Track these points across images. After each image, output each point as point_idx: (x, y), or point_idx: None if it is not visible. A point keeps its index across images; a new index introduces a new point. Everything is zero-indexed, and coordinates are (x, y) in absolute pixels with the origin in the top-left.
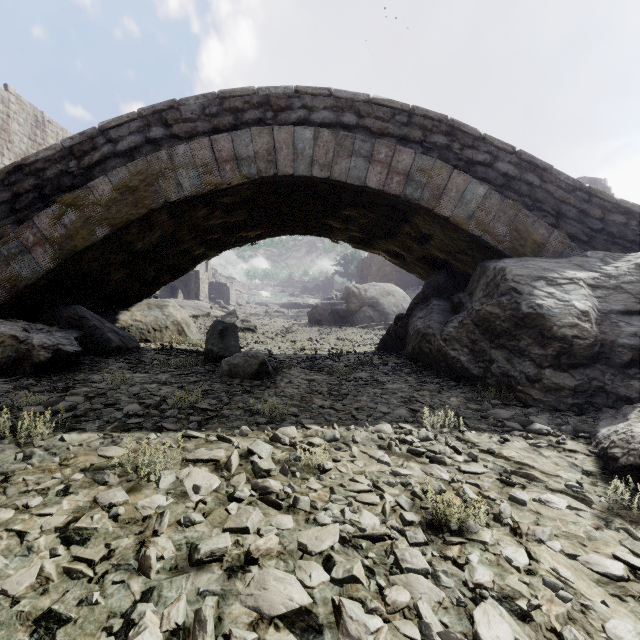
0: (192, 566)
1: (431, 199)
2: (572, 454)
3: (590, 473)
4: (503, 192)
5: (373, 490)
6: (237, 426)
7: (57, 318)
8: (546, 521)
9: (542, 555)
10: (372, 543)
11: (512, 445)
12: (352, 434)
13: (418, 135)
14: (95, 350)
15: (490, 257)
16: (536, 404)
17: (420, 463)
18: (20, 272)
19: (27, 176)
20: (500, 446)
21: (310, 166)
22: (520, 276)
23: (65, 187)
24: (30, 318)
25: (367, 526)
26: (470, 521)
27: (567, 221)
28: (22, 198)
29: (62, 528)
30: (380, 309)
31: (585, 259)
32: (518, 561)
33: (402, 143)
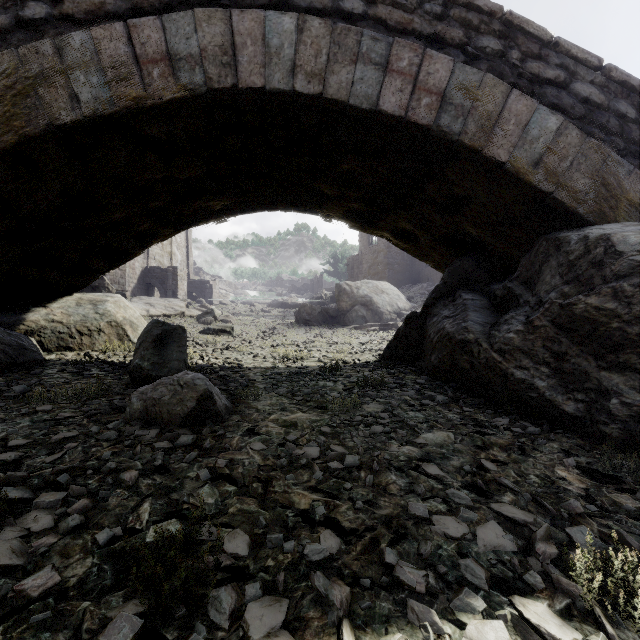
0: None
1: (479, 133)
2: None
3: None
4: (583, 127)
5: None
6: None
7: None
8: None
9: None
10: None
11: None
12: None
13: (458, 35)
14: None
15: (557, 228)
16: None
17: None
18: None
19: None
20: None
21: (291, 74)
22: None
23: None
24: None
25: None
26: None
27: None
28: None
29: None
30: (374, 308)
31: None
32: None
33: (434, 46)
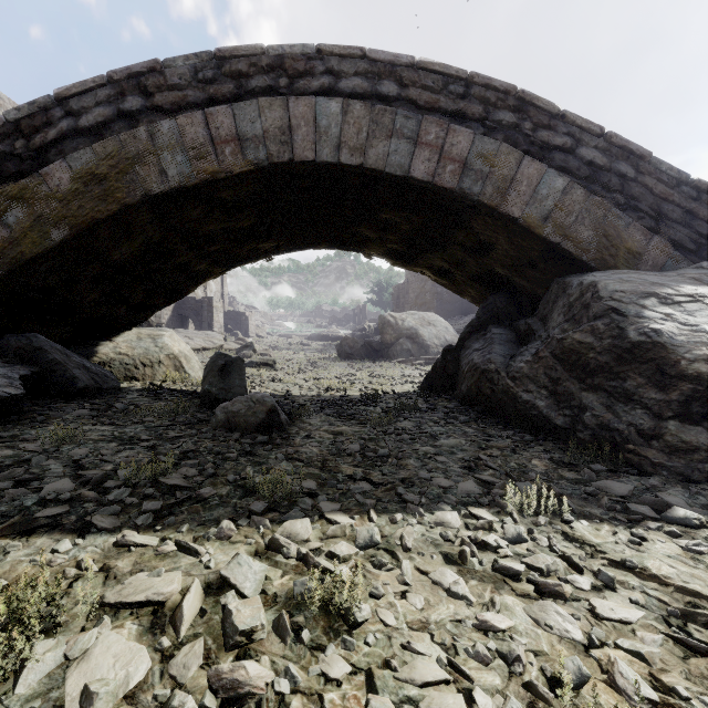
0: None
1: (495, 194)
2: None
3: None
4: (588, 186)
5: (451, 679)
6: (217, 518)
7: (4, 350)
8: None
9: None
10: None
11: (654, 549)
12: (399, 531)
13: (478, 111)
14: (55, 392)
15: (569, 271)
16: (657, 471)
17: (520, 595)
18: None
19: None
20: (637, 552)
21: (337, 149)
22: (621, 292)
23: (9, 174)
24: None
25: None
26: None
27: (670, 224)
28: None
29: None
30: (419, 341)
31: (702, 271)
32: None
33: (457, 121)
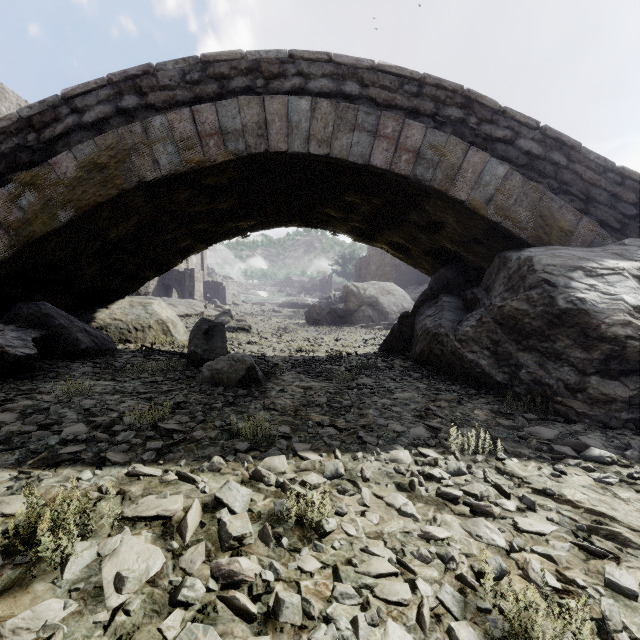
0: None
1: (444, 180)
2: None
3: None
4: (525, 173)
5: (399, 572)
6: (209, 455)
7: (17, 316)
8: None
9: None
10: None
11: (572, 481)
12: (360, 466)
13: (429, 107)
14: (61, 352)
15: (509, 247)
16: (580, 419)
17: (458, 514)
18: None
19: None
20: (557, 482)
21: (306, 141)
22: (552, 266)
23: (22, 164)
24: None
25: None
26: None
27: (597, 206)
28: None
29: None
30: (380, 308)
31: (624, 247)
32: None
33: (411, 116)
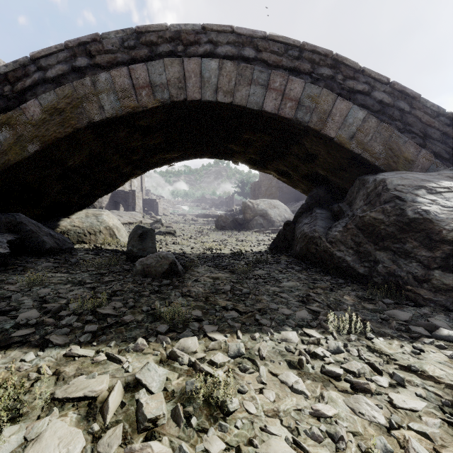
0: None
1: (319, 122)
2: None
3: None
4: (379, 117)
5: None
6: (135, 336)
7: None
8: None
9: None
10: None
11: (429, 357)
12: (257, 345)
13: (307, 67)
14: (31, 251)
15: (366, 172)
16: (427, 303)
17: (341, 391)
18: None
19: None
20: (417, 359)
21: (215, 92)
22: (402, 185)
23: (0, 108)
24: None
25: None
26: None
27: (432, 142)
28: None
29: None
30: (268, 218)
31: None
32: None
33: (294, 74)
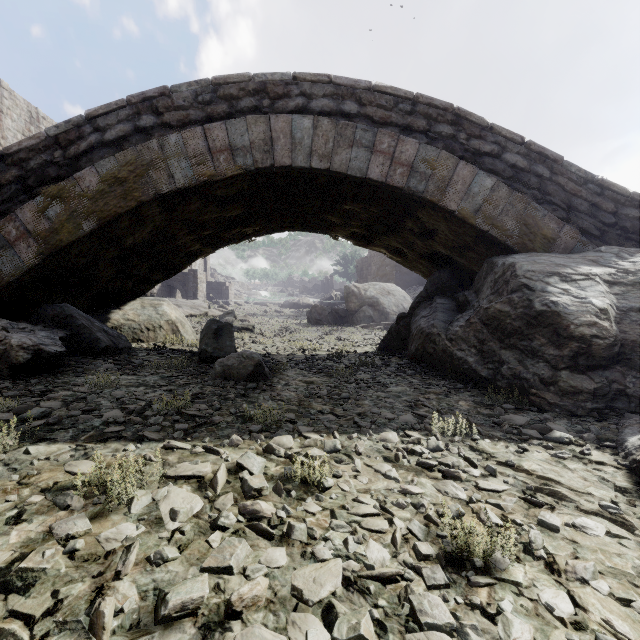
0: (157, 624)
1: (436, 192)
2: (600, 467)
3: (624, 490)
4: (511, 184)
5: (380, 513)
6: (227, 435)
7: (43, 317)
8: (585, 552)
9: (588, 600)
10: (382, 585)
11: (532, 456)
12: (354, 444)
13: (422, 124)
14: (83, 350)
15: (497, 253)
16: (552, 409)
17: (432, 478)
18: (2, 268)
19: (9, 166)
20: (519, 457)
21: (309, 156)
22: (532, 272)
23: (50, 178)
24: (15, 317)
25: (375, 562)
26: (497, 554)
27: (578, 215)
28: (4, 190)
29: (3, 569)
30: (380, 309)
31: (599, 254)
32: (561, 609)
33: (405, 133)
